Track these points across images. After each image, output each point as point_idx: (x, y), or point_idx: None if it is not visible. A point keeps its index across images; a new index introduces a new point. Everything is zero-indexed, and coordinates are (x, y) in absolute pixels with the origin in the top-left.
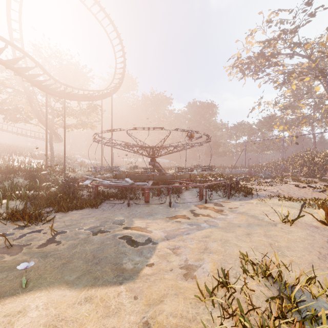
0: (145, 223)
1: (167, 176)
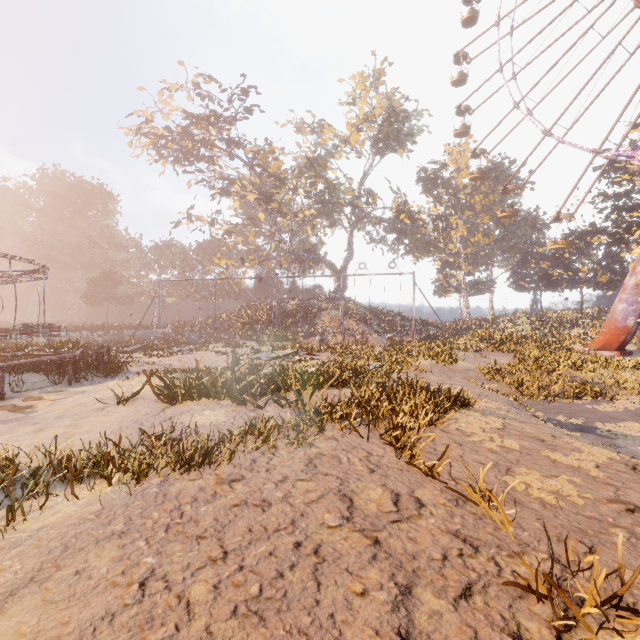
0: None
1: None
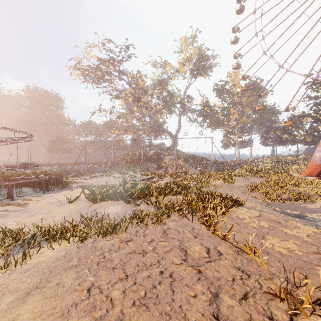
0: None
1: None
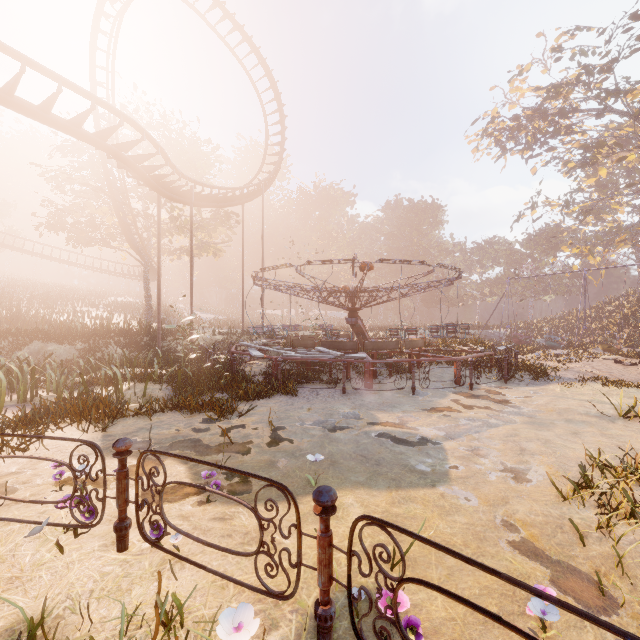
0: (395, 417)
1: (389, 342)
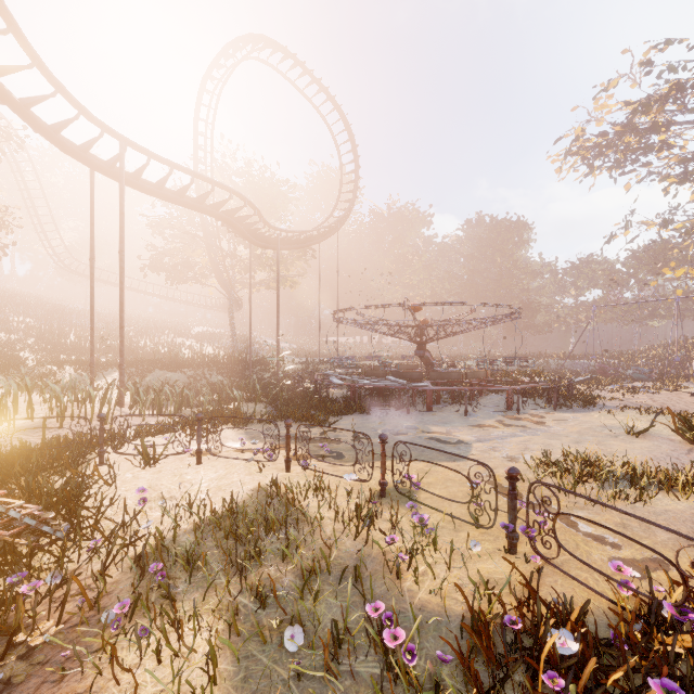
0: (444, 430)
1: (451, 373)
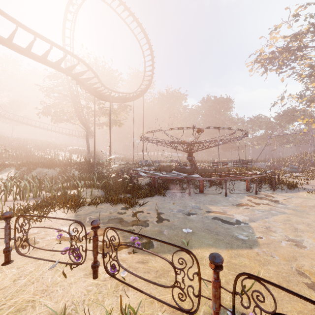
0: (219, 208)
1: (210, 169)
